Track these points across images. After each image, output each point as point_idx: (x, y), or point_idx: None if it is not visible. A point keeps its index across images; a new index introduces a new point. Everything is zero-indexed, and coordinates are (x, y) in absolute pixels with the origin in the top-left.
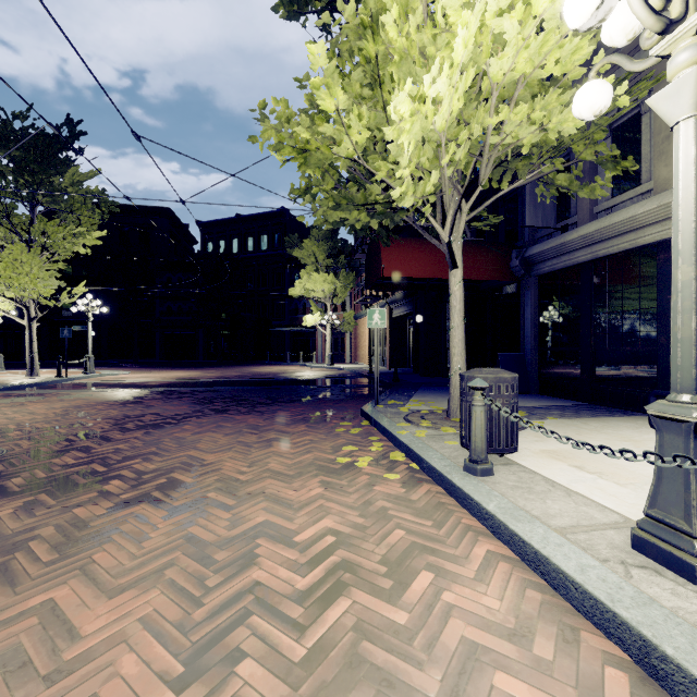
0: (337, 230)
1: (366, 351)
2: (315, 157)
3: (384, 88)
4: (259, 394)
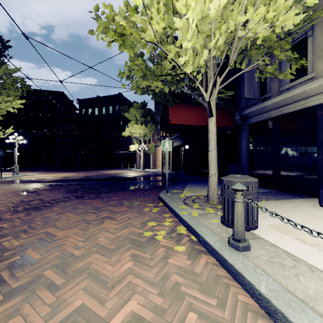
0: (146, 104)
1: (160, 162)
2: (129, 40)
3: None
4: (104, 186)
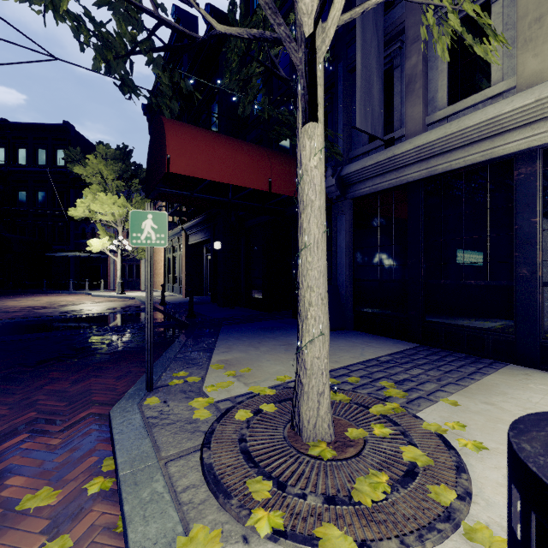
0: (129, 151)
1: (162, 278)
2: None
3: None
4: None
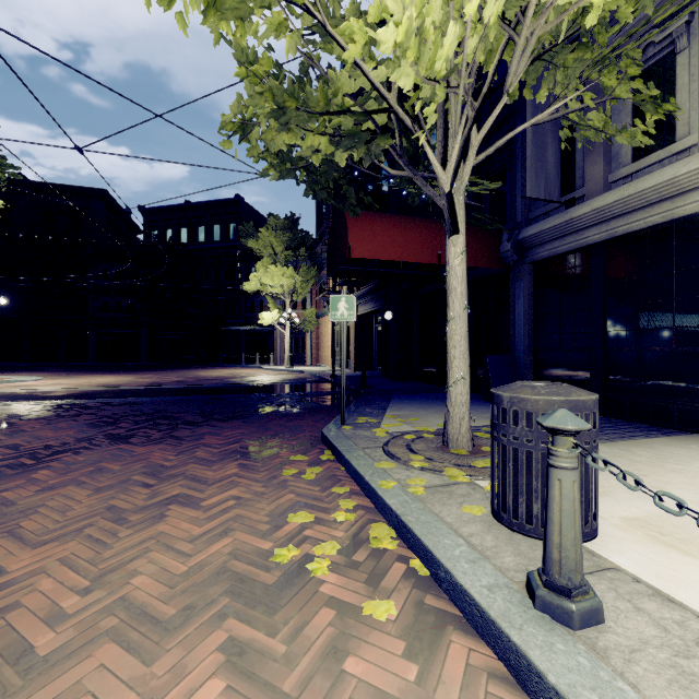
0: (296, 220)
1: (329, 352)
2: None
3: None
4: (191, 408)
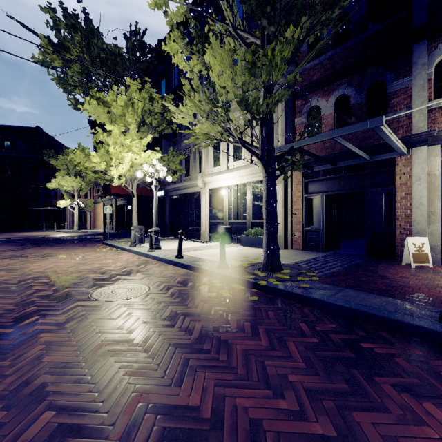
0: None
1: (102, 222)
2: (90, 169)
3: (111, 155)
4: (47, 242)
